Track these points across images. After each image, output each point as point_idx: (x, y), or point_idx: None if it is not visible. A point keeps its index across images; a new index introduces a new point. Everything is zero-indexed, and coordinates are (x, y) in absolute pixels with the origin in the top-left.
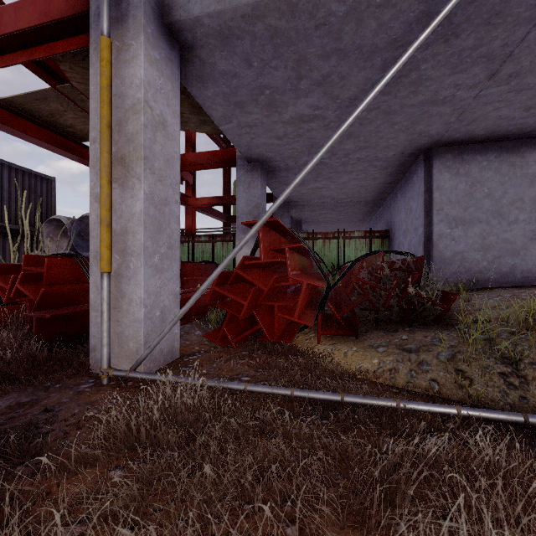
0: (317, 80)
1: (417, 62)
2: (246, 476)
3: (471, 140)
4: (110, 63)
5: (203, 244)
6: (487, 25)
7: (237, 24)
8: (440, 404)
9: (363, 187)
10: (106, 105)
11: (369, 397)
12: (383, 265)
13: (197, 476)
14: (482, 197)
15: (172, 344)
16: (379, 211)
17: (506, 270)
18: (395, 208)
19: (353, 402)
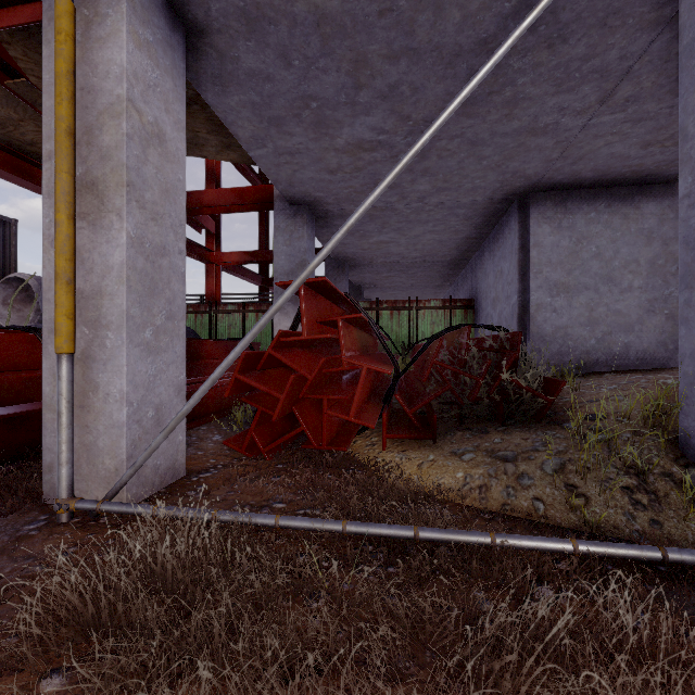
0: (382, 92)
1: (513, 74)
2: (268, 673)
3: (577, 184)
4: (73, 38)
5: (231, 316)
6: (603, 28)
7: (268, 0)
8: (551, 538)
9: (441, 242)
10: (66, 102)
11: (453, 530)
12: (468, 343)
13: (185, 685)
14: (590, 257)
15: (173, 457)
16: (462, 274)
17: (618, 351)
18: (482, 270)
19: (430, 539)
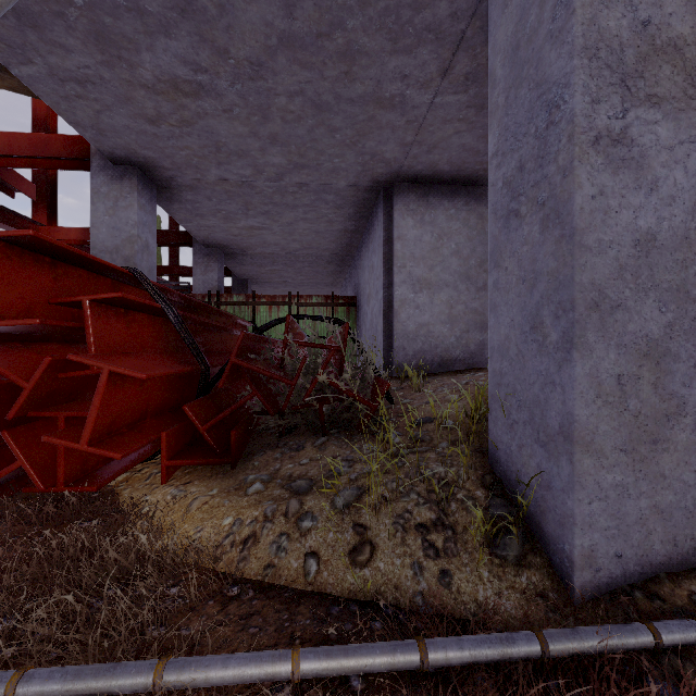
0: (176, 0)
1: (339, 10)
2: None
3: (437, 178)
4: None
5: None
6: None
7: None
8: (261, 656)
9: (318, 233)
10: None
11: (92, 670)
12: (286, 336)
13: None
14: (450, 254)
15: None
16: (349, 272)
17: (474, 348)
18: (361, 266)
19: None
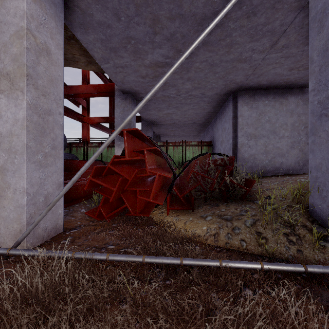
0: (167, 37)
1: (230, 30)
2: None
3: (259, 87)
4: None
5: (95, 148)
6: (273, 9)
7: None
8: (250, 262)
9: (197, 114)
10: None
11: (201, 259)
12: (209, 162)
13: None
14: (265, 122)
15: (55, 222)
16: (206, 130)
17: (278, 165)
18: (216, 127)
19: (189, 264)
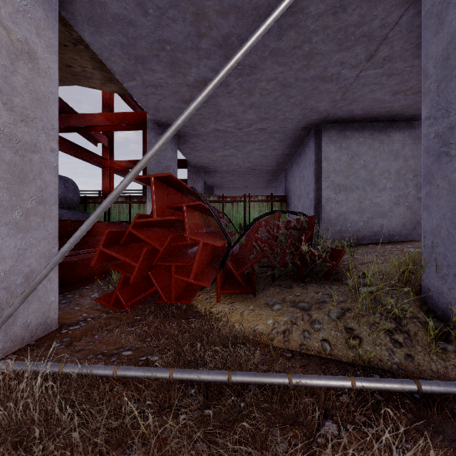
0: (218, 41)
1: (309, 33)
2: None
3: (352, 119)
4: None
5: (120, 205)
6: (370, 2)
7: None
8: (335, 377)
9: (265, 157)
10: None
11: (259, 374)
12: (279, 223)
13: None
14: (360, 168)
15: (45, 315)
16: (279, 179)
17: (377, 229)
18: (291, 176)
19: (241, 381)
